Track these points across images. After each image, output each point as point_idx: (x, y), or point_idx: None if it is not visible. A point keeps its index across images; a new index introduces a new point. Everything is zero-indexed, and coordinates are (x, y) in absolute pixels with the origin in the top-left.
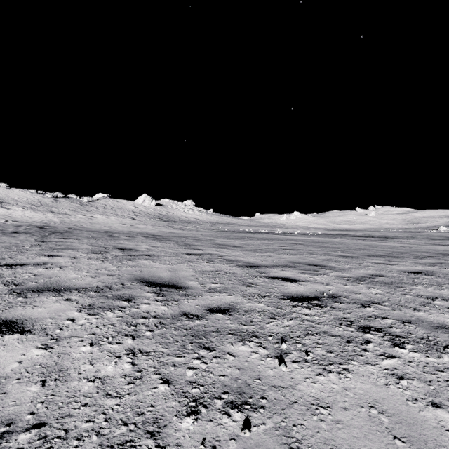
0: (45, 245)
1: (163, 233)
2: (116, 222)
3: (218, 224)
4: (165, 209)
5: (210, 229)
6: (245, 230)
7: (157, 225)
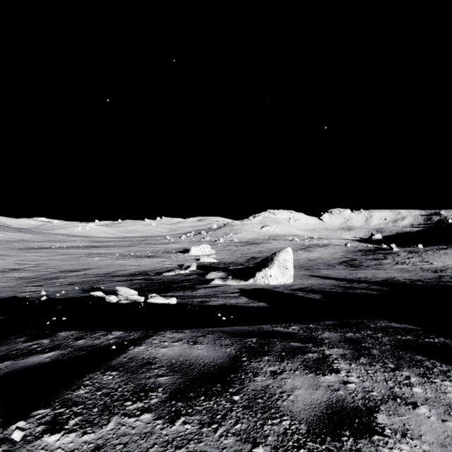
0: None
1: None
2: None
3: (13, 242)
4: None
5: (10, 247)
6: (34, 246)
7: None
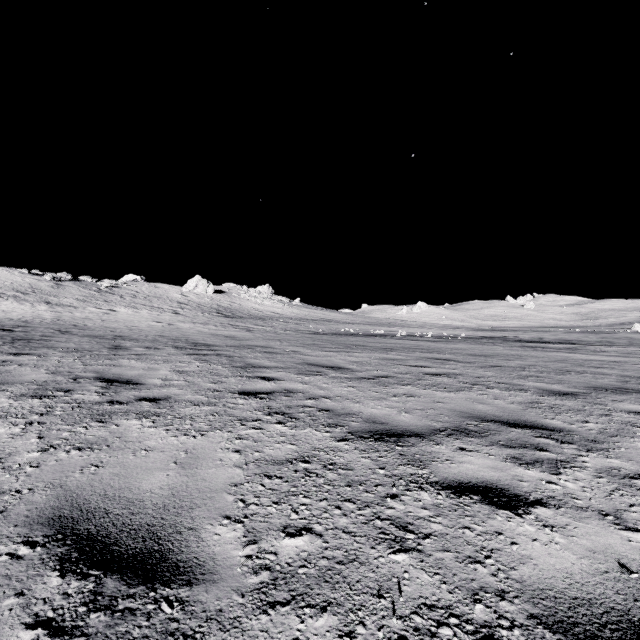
0: None
1: (215, 338)
2: (148, 318)
3: (308, 322)
4: (229, 298)
5: (295, 329)
6: (349, 331)
7: (212, 324)
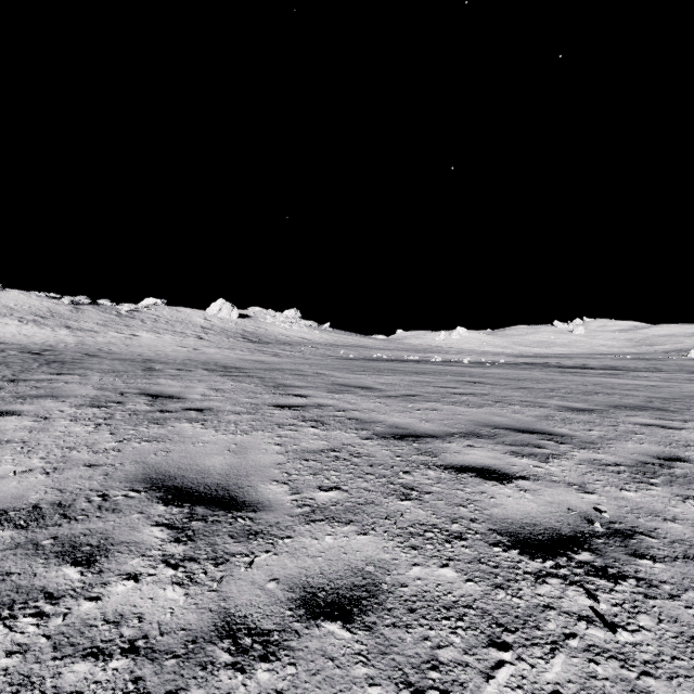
0: (10, 388)
1: (243, 362)
2: (172, 343)
3: (338, 347)
4: (254, 323)
5: (325, 354)
6: (381, 357)
7: (238, 349)
